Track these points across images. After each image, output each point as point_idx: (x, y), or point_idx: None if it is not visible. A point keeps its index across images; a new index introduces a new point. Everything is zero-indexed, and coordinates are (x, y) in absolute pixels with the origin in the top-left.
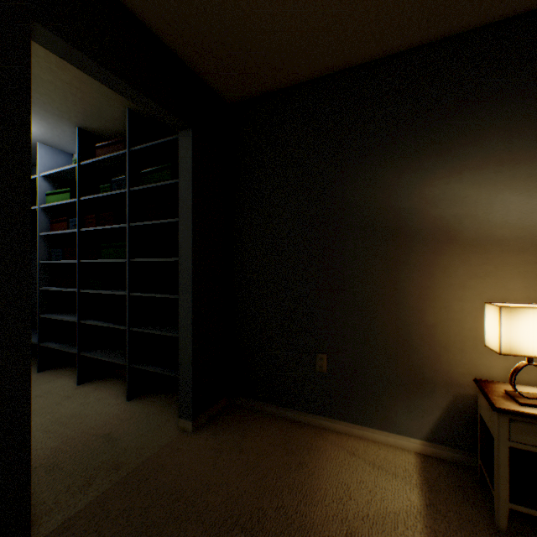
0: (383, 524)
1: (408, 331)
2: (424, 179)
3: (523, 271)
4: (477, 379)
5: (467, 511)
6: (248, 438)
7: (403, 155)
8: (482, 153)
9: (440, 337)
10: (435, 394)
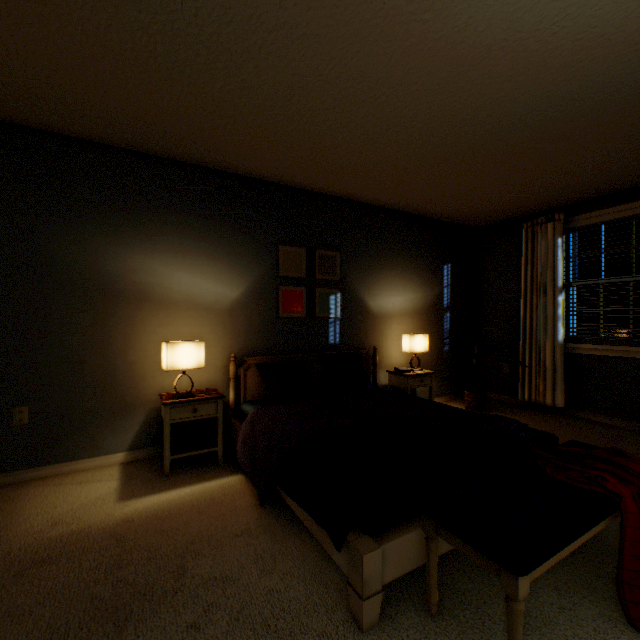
0: (87, 506)
1: (115, 369)
2: (128, 252)
3: (190, 322)
4: (162, 393)
5: (151, 476)
6: None
7: (111, 229)
8: (168, 243)
9: (140, 371)
10: (137, 413)
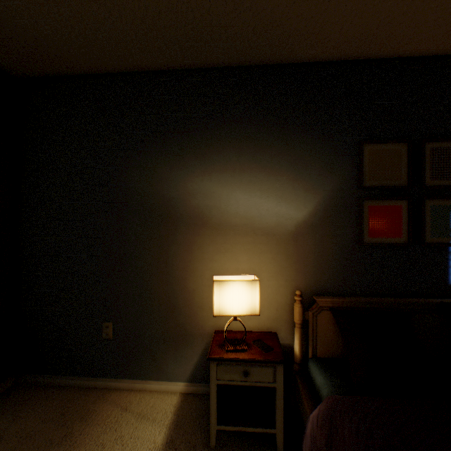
0: None
1: (176, 296)
2: (187, 176)
3: (247, 248)
4: (216, 331)
5: (196, 437)
6: (19, 421)
7: (172, 154)
8: (224, 161)
9: (198, 299)
10: (195, 344)
